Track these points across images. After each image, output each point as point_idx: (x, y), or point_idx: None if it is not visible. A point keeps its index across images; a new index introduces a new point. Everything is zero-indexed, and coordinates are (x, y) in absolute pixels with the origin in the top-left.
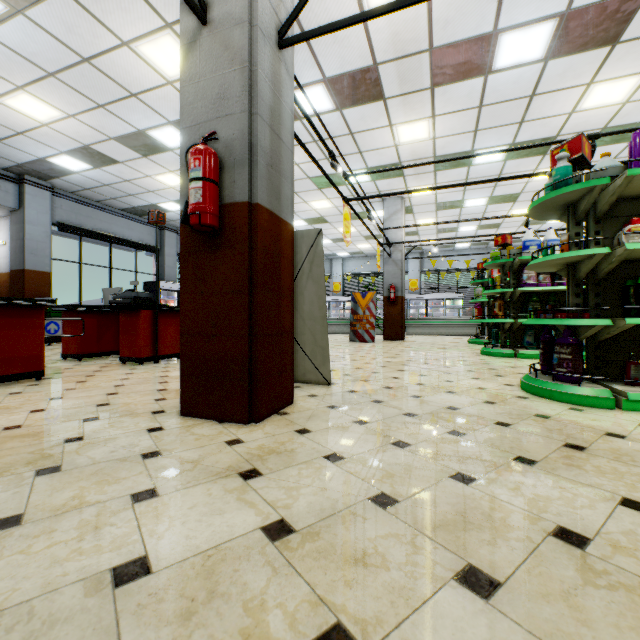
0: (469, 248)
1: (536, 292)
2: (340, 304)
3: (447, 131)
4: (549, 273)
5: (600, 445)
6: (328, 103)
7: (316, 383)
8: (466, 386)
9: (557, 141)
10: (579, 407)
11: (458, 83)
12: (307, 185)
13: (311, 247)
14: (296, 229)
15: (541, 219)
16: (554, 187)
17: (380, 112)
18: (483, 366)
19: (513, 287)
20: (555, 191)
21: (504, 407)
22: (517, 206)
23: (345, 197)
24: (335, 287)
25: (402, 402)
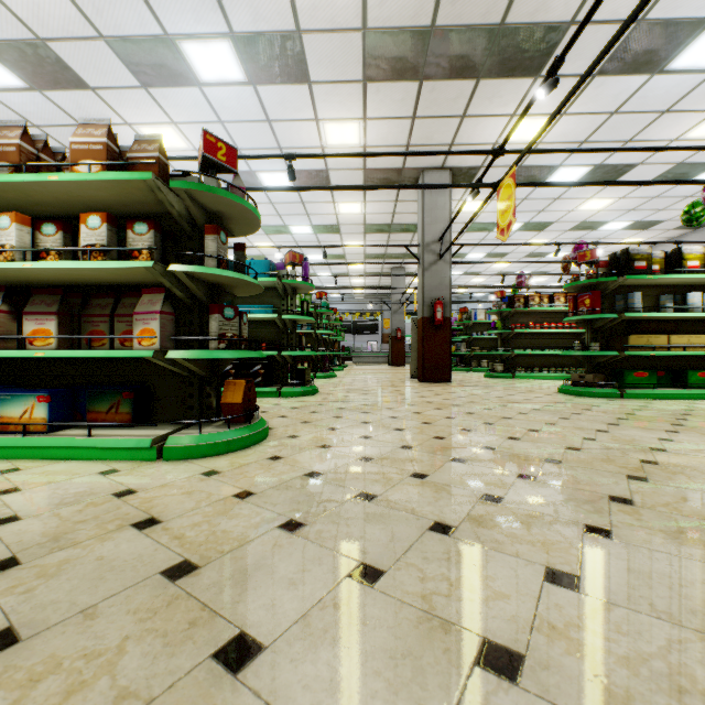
0: None
1: None
2: None
3: None
4: None
5: None
6: None
7: None
8: None
9: None
10: None
11: None
12: None
13: None
14: None
15: None
16: None
17: None
18: None
19: None
20: None
21: None
22: None
23: None
24: None
25: None
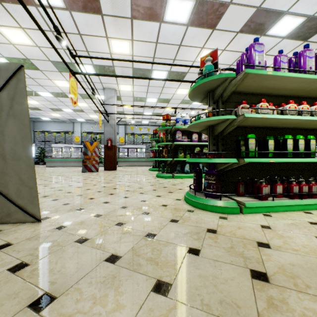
0: (148, 124)
1: (181, 145)
2: (79, 149)
3: (140, 53)
4: (187, 135)
5: (270, 265)
6: (59, 0)
7: (24, 221)
8: (155, 204)
9: (194, 66)
10: (223, 215)
11: (146, 21)
12: (49, 66)
13: (8, 80)
14: (45, 98)
15: (193, 100)
16: (206, 76)
17: (99, 24)
18: (160, 185)
19: (171, 142)
20: (207, 78)
21: (185, 225)
22: (169, 105)
23: (72, 70)
24: (76, 139)
25: (107, 236)
